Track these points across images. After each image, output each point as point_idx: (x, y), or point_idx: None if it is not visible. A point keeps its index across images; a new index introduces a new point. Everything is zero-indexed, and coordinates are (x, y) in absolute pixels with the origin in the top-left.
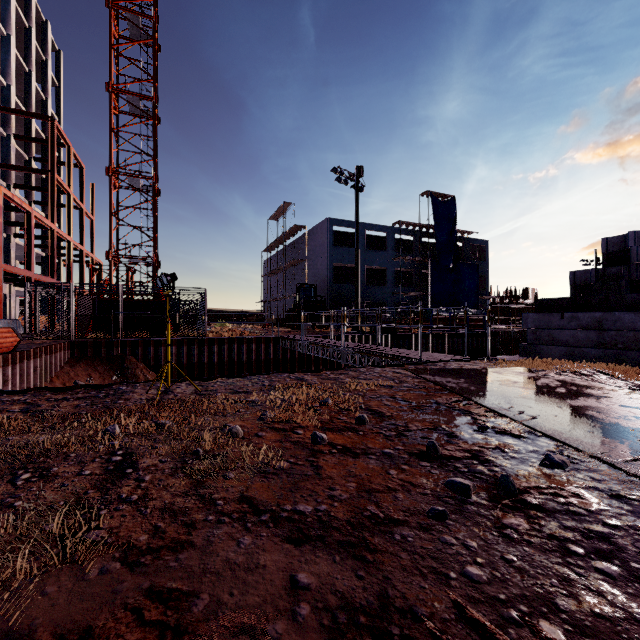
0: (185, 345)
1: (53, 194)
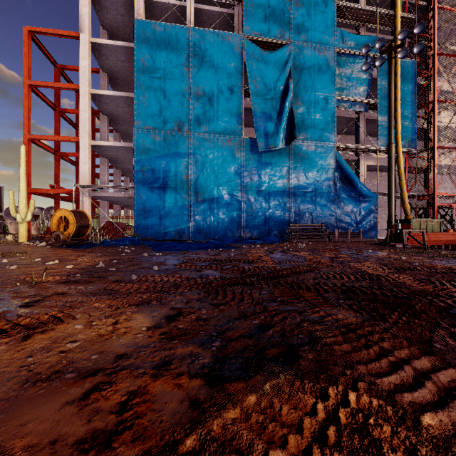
0: None
1: None
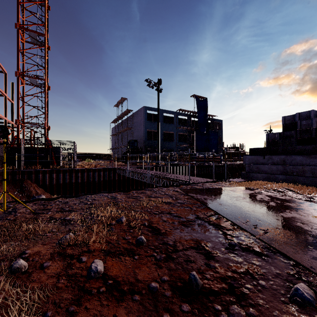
0: (61, 173)
1: None
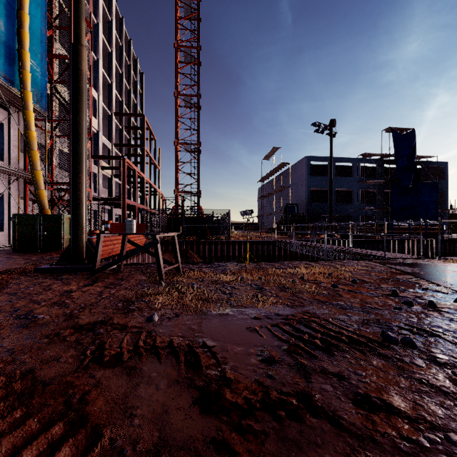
0: (219, 245)
1: (144, 158)
